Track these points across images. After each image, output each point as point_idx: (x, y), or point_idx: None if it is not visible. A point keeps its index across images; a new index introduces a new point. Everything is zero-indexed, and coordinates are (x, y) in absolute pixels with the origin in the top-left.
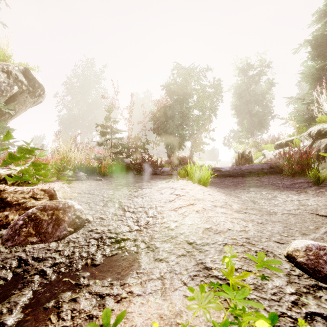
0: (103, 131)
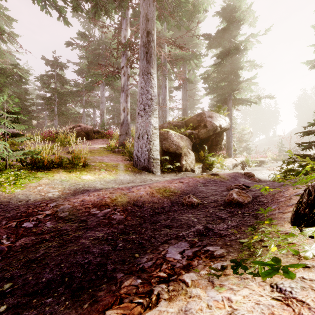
0: (277, 146)
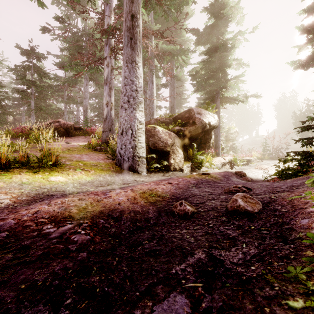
0: (262, 145)
